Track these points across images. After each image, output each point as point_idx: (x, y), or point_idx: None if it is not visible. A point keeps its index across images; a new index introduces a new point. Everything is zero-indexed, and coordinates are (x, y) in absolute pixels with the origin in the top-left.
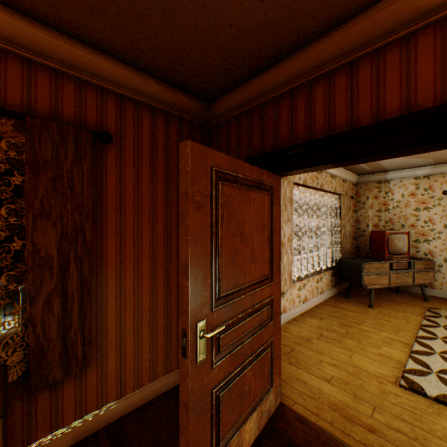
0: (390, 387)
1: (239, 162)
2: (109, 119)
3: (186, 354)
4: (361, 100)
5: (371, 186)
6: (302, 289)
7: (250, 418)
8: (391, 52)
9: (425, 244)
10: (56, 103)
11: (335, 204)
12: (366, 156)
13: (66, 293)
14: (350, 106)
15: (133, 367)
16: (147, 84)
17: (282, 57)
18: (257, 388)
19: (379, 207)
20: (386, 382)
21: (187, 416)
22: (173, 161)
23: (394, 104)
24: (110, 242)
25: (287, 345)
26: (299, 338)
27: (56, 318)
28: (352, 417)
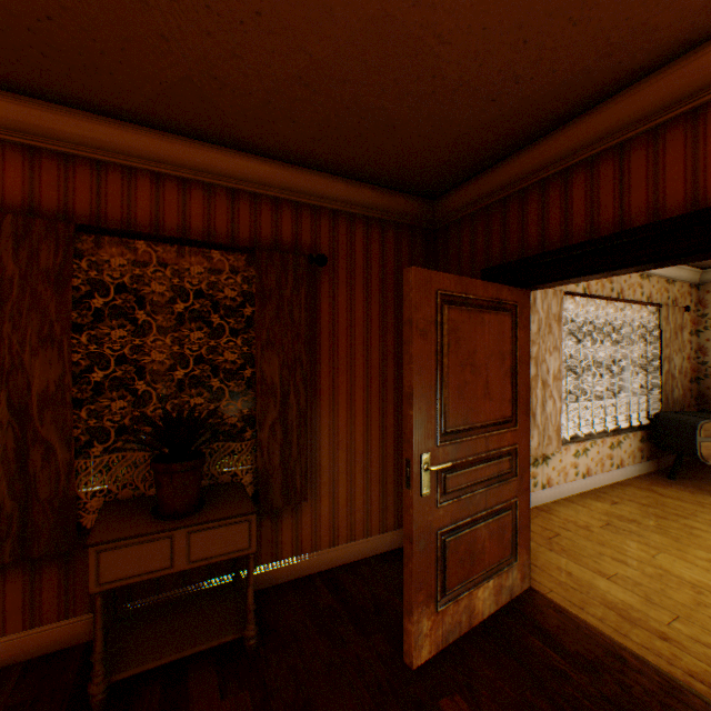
0: None
1: (469, 280)
2: (322, 239)
3: (409, 484)
4: (633, 192)
5: None
6: (582, 456)
7: (483, 585)
8: (672, 131)
9: None
10: (276, 231)
11: (651, 322)
12: (640, 265)
13: (286, 423)
14: (618, 200)
15: (345, 515)
16: (360, 193)
17: (527, 142)
18: (493, 553)
19: None
20: (709, 593)
21: (411, 547)
22: (389, 278)
23: (677, 197)
24: (323, 373)
25: (548, 529)
26: (569, 523)
27: (279, 446)
28: (635, 619)
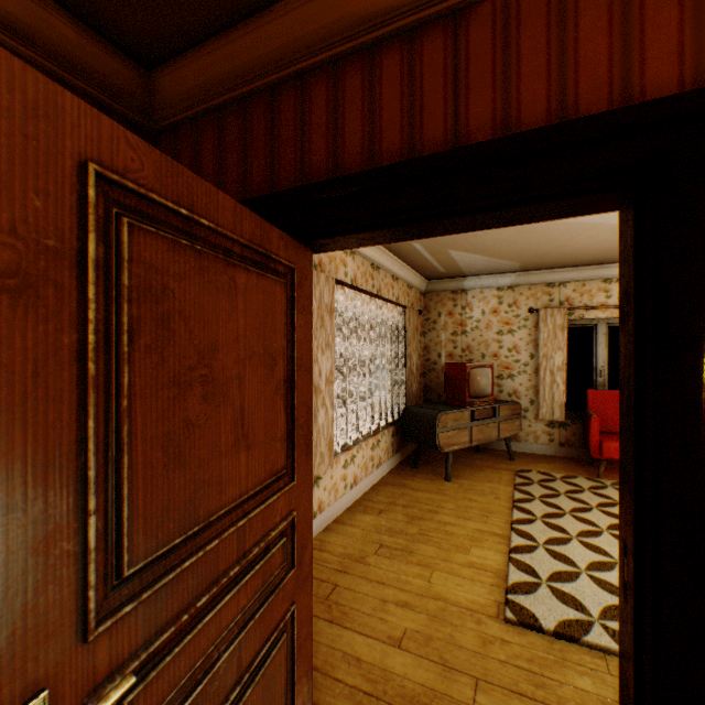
0: (492, 627)
1: (200, 183)
2: None
3: None
4: (475, 93)
5: (445, 297)
6: (351, 465)
7: None
8: (532, 0)
9: (510, 380)
10: None
11: (398, 323)
12: (484, 212)
13: None
14: (453, 105)
15: None
16: None
17: None
18: None
19: (455, 329)
20: (486, 618)
21: None
22: None
23: (538, 107)
24: None
25: (325, 579)
26: (346, 559)
27: None
28: None
